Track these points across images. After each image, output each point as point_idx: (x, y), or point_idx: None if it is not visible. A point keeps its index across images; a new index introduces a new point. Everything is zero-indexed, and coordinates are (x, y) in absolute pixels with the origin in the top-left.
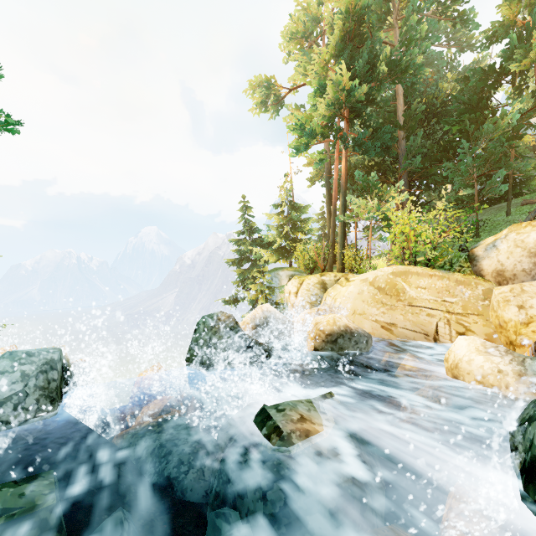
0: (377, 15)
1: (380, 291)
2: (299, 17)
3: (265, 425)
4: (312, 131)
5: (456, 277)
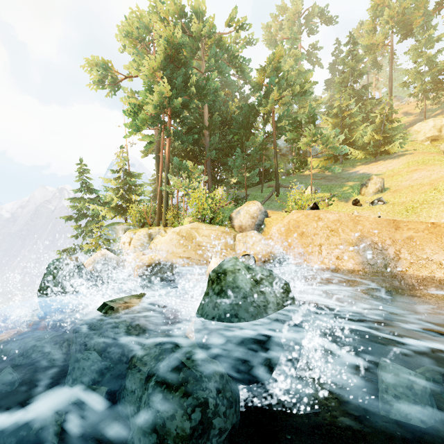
0: (191, 47)
1: (183, 238)
2: (133, 22)
3: (104, 309)
4: (143, 120)
5: (222, 229)
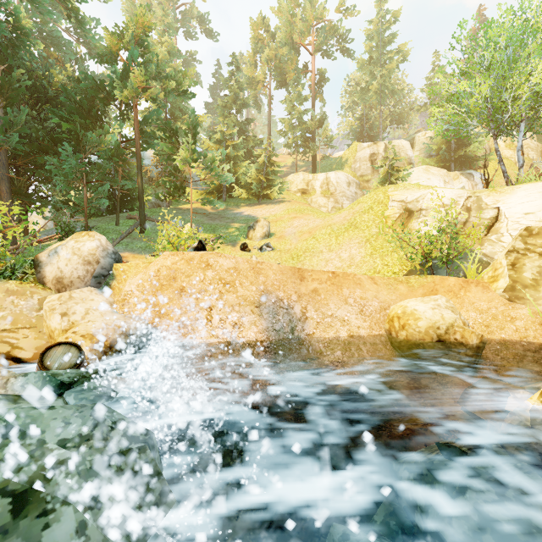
0: None
1: None
2: None
3: None
4: None
5: (7, 286)
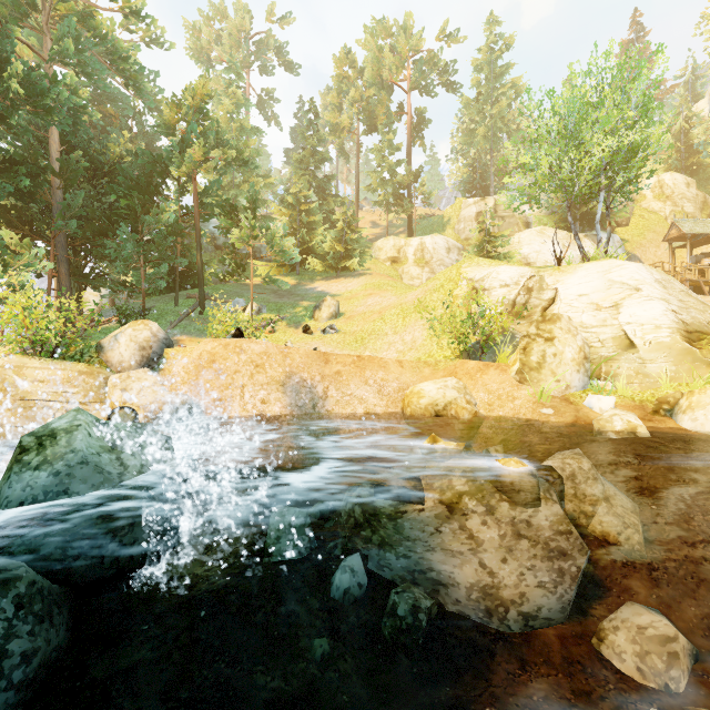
0: None
1: None
2: None
3: None
4: None
5: (79, 367)
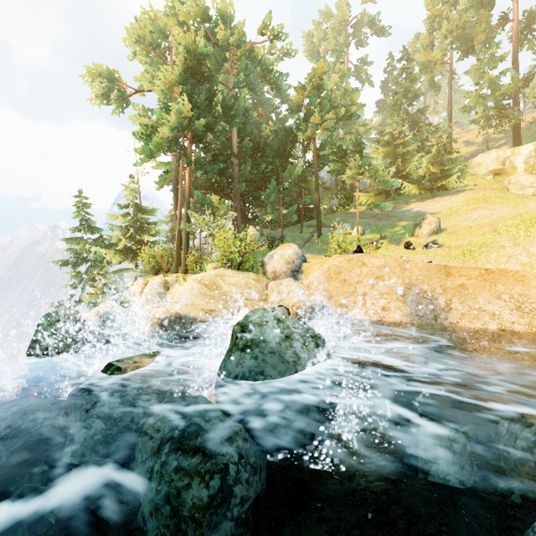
0: (216, 58)
1: (206, 287)
2: (146, 25)
3: (110, 370)
4: (158, 145)
5: (252, 276)
